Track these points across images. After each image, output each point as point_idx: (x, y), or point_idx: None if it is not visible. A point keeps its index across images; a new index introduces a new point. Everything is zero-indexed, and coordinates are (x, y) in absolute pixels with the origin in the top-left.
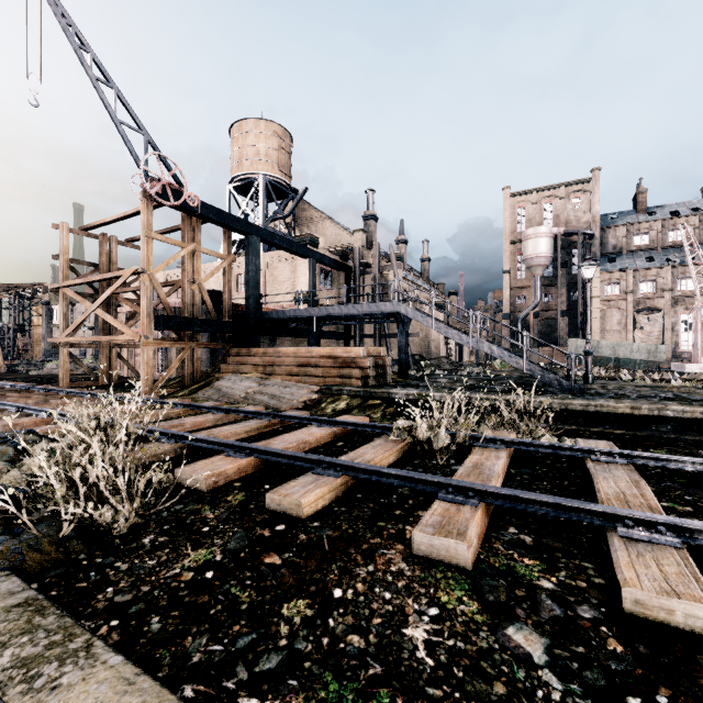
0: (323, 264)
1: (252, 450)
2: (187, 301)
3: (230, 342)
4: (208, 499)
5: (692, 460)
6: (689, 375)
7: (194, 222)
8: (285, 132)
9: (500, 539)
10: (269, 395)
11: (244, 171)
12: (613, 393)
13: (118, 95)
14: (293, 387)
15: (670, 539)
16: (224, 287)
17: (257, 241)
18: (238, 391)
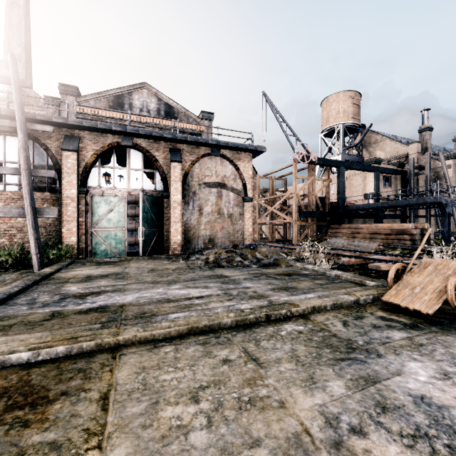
0: (384, 173)
1: (358, 257)
2: (310, 203)
3: (328, 222)
4: (347, 266)
5: None
6: None
7: (313, 167)
8: (355, 93)
9: None
10: (355, 246)
11: (330, 125)
12: None
13: (287, 125)
14: (368, 243)
15: None
16: (326, 195)
17: (343, 169)
18: (339, 244)
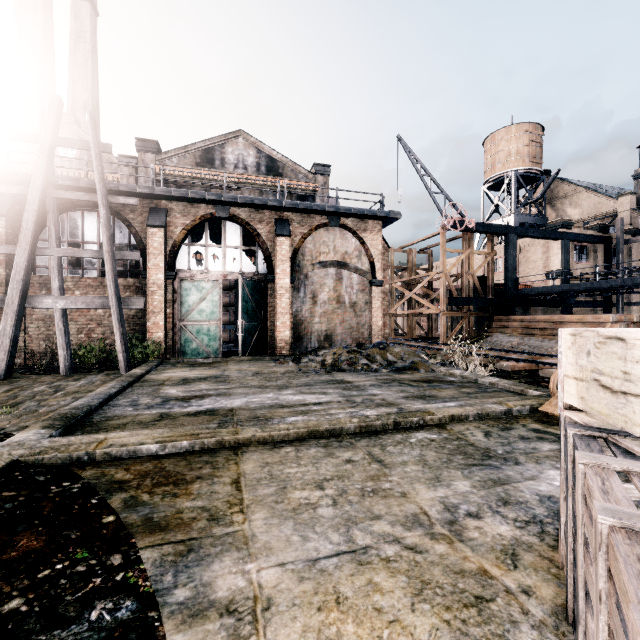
0: (577, 241)
1: (528, 361)
2: (465, 287)
3: (492, 312)
4: (511, 373)
5: None
6: None
7: (469, 235)
8: (535, 126)
9: None
10: (529, 346)
11: (496, 173)
12: None
13: (431, 178)
14: (547, 342)
15: None
16: (488, 274)
17: (514, 237)
18: (505, 343)
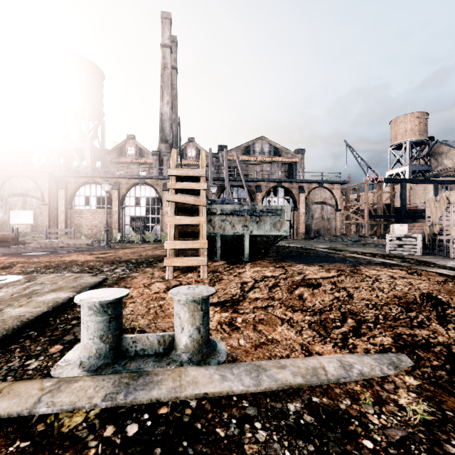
0: (443, 184)
1: None
2: (378, 209)
3: (393, 222)
4: None
5: None
6: None
7: (380, 184)
8: (422, 113)
9: None
10: None
11: (397, 142)
12: None
13: (361, 158)
14: None
15: None
16: (391, 203)
17: (405, 184)
18: None
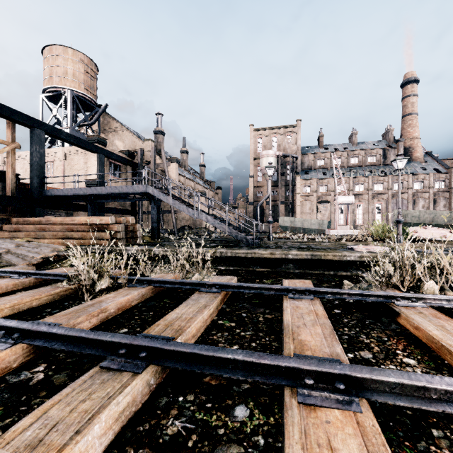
0: (111, 159)
1: None
2: None
3: (14, 213)
4: None
5: (261, 286)
6: (328, 235)
7: None
8: (90, 61)
9: (4, 383)
10: (17, 254)
11: (53, 85)
12: (276, 246)
13: None
14: (44, 247)
15: (140, 364)
16: (8, 168)
17: (42, 133)
18: None
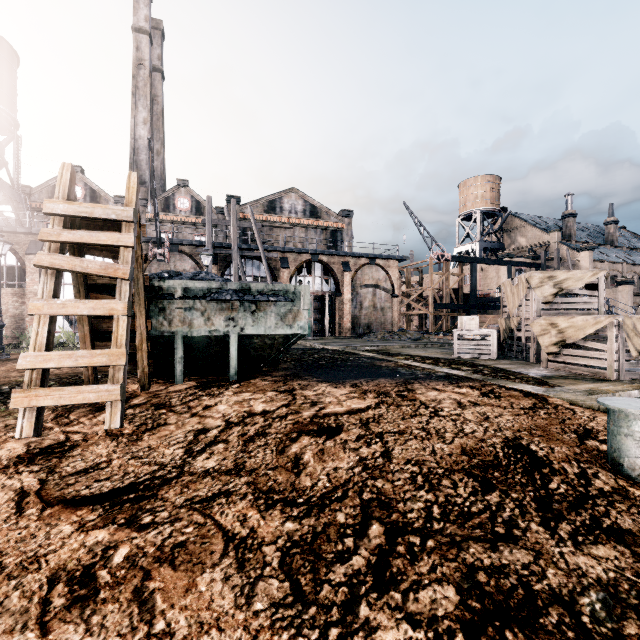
0: (517, 266)
1: None
2: (444, 296)
3: (462, 313)
4: None
5: None
6: None
7: (447, 263)
8: (494, 177)
9: None
10: None
11: (467, 210)
12: None
13: (424, 228)
14: None
15: None
16: (459, 288)
17: (475, 265)
18: None
